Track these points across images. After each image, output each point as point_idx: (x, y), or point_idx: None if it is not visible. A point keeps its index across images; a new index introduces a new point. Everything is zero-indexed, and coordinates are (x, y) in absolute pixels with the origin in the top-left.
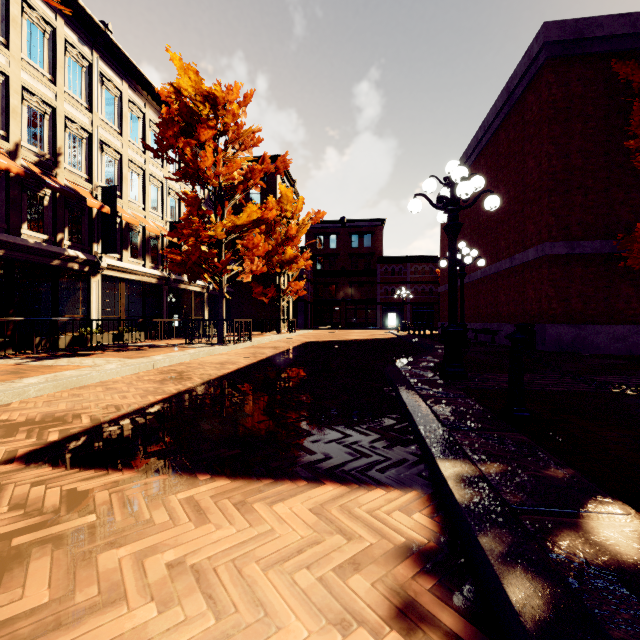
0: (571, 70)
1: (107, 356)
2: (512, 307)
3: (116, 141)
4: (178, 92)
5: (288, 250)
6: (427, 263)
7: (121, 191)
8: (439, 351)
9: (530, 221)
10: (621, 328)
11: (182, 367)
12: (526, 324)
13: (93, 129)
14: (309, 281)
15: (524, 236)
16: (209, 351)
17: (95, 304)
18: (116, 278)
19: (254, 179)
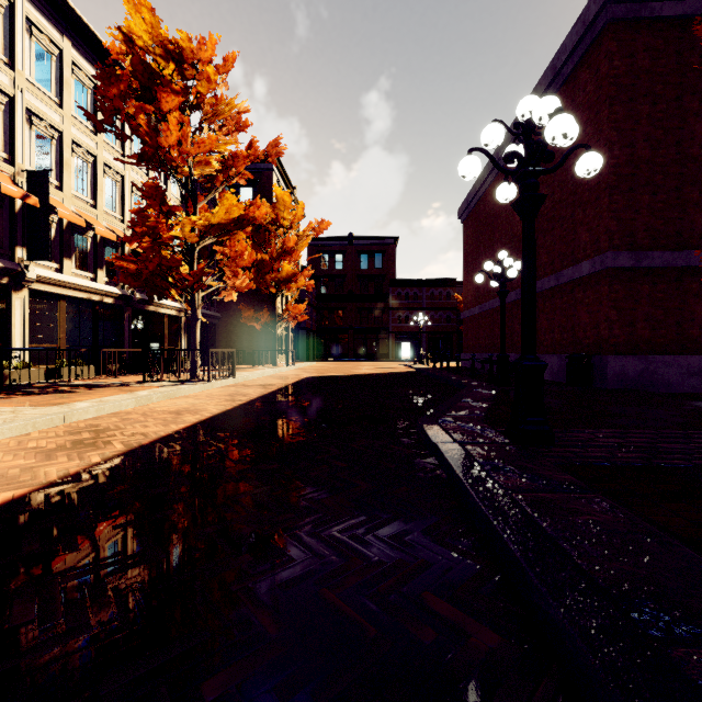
0: (637, 38)
1: (7, 403)
2: (558, 334)
3: (53, 114)
4: (129, 41)
5: (285, 266)
6: (445, 287)
7: (61, 181)
8: (477, 390)
9: (583, 228)
10: (696, 360)
11: (112, 420)
12: (581, 355)
13: (16, 92)
14: (312, 306)
15: (575, 247)
16: (168, 393)
17: (19, 329)
18: (53, 295)
19: (237, 167)
